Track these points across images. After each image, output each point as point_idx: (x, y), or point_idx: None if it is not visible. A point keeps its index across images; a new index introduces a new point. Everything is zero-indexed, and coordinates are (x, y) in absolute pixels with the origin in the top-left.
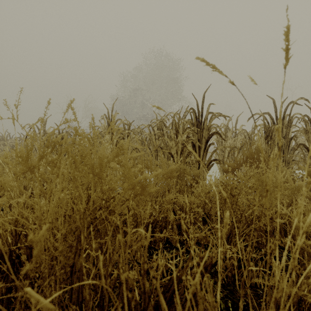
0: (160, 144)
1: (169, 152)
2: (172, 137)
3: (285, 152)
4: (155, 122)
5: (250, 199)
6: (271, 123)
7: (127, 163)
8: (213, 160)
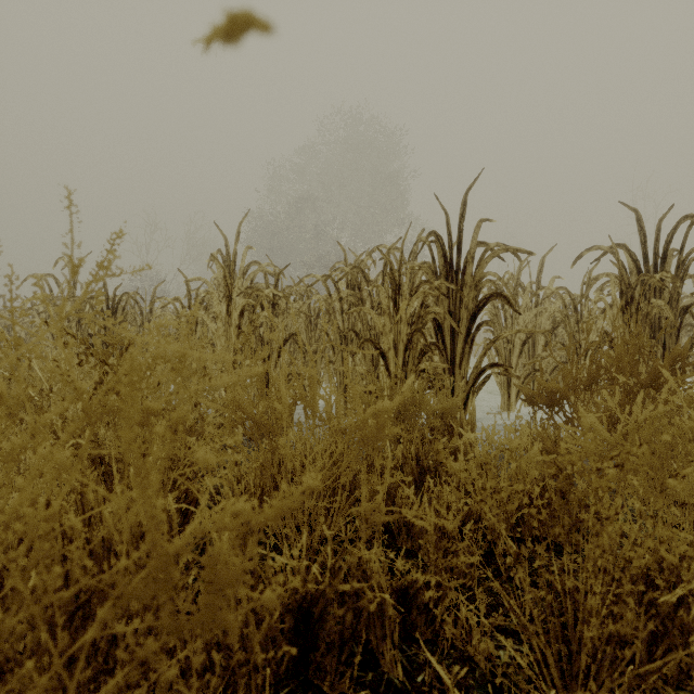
0: (353, 324)
1: (375, 346)
2: (384, 307)
3: (669, 344)
4: (341, 268)
5: (681, 545)
6: (631, 270)
7: (131, 444)
8: (490, 365)
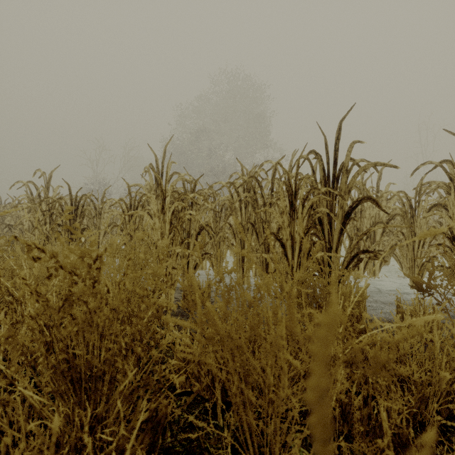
0: (248, 217)
1: (276, 238)
2: (283, 208)
3: None
4: (241, 177)
5: None
6: (452, 179)
7: None
8: (362, 251)
